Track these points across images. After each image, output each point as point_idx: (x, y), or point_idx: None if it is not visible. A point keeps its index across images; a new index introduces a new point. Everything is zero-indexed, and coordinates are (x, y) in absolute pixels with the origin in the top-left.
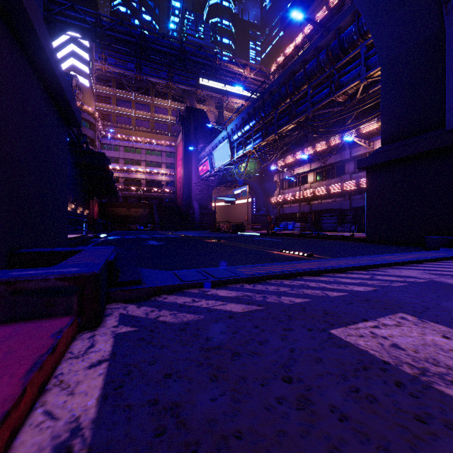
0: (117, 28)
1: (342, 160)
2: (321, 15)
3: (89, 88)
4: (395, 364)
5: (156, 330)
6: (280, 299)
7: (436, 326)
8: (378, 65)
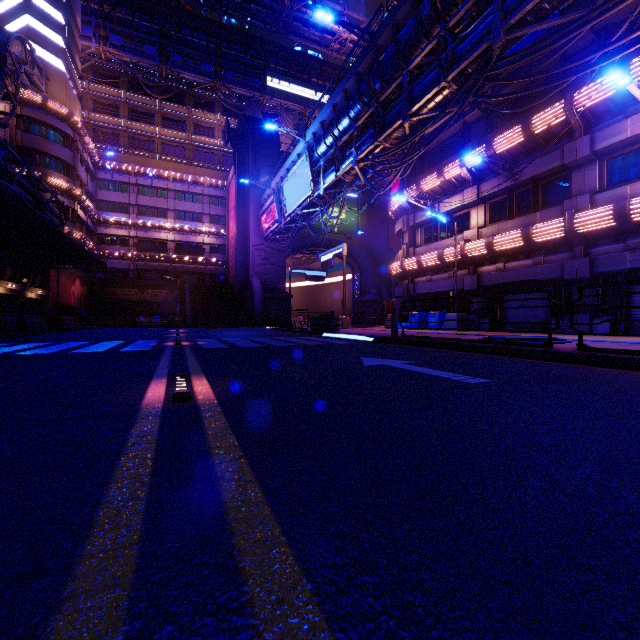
0: None
1: (565, 163)
2: None
3: (63, 74)
4: None
5: None
6: None
7: None
8: None
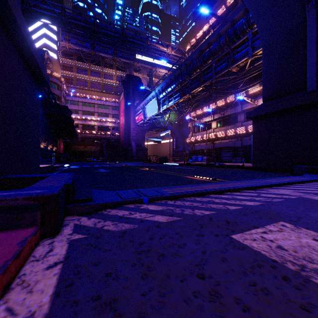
0: (77, 17)
1: (235, 112)
2: (221, 11)
3: (57, 60)
4: (281, 262)
5: (101, 237)
6: (194, 211)
7: (307, 231)
8: (260, 46)
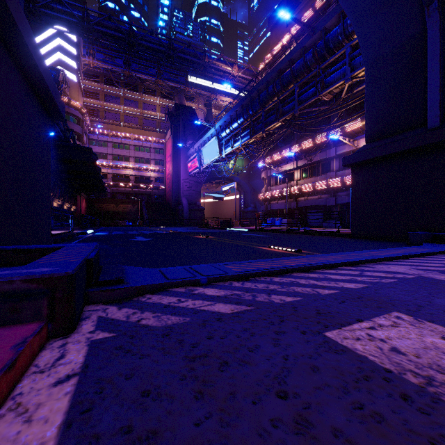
0: (104, 23)
1: (327, 158)
2: (307, 16)
3: (76, 83)
4: (398, 373)
5: (136, 336)
6: (270, 297)
7: (433, 326)
8: (362, 65)
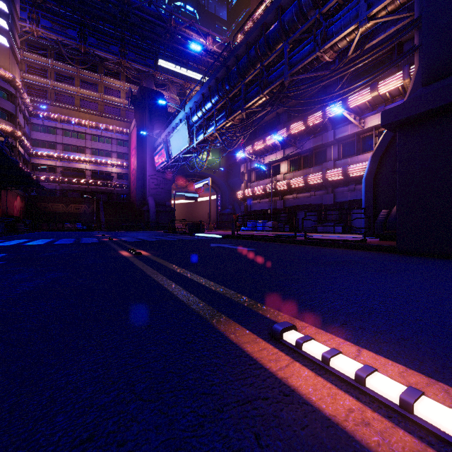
0: None
1: (323, 143)
2: None
3: (7, 48)
4: None
5: None
6: None
7: None
8: None
